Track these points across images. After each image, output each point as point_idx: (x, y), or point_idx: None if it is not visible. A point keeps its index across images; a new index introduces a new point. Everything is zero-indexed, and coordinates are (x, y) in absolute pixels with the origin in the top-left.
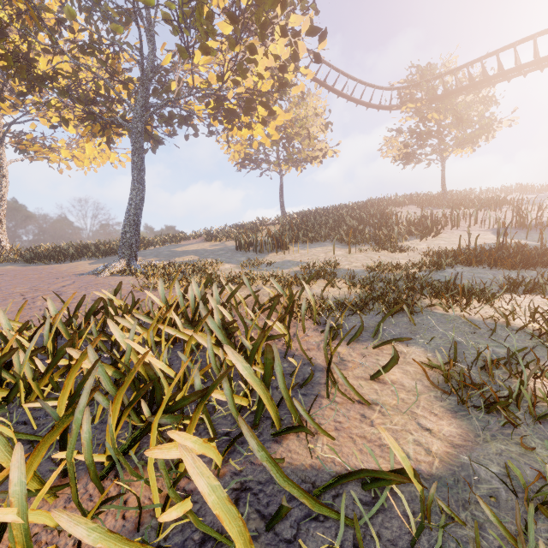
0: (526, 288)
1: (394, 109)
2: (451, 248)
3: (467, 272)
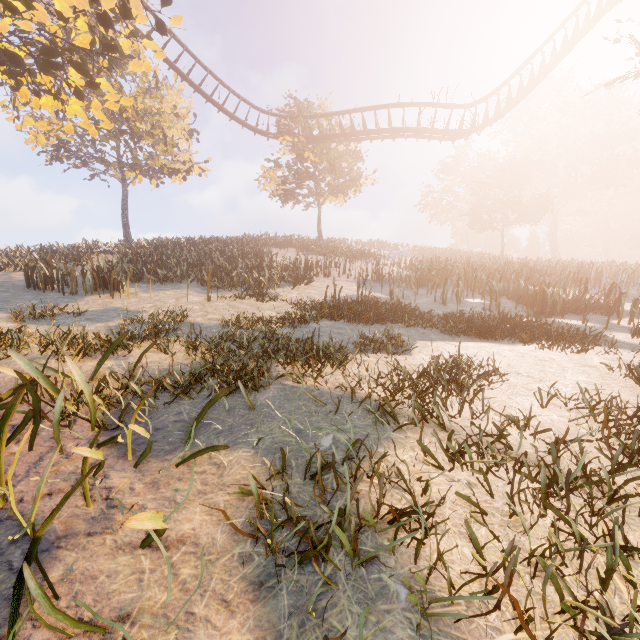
0: (375, 347)
1: (272, 137)
2: (320, 299)
3: (330, 327)
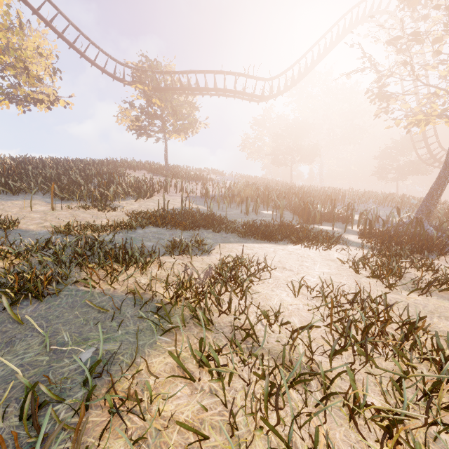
0: (181, 250)
1: (127, 84)
2: (155, 210)
3: (153, 233)
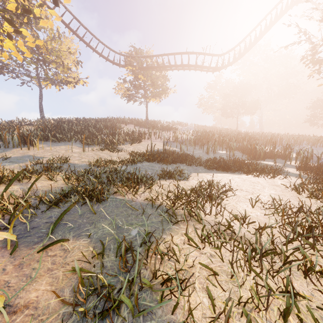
0: (169, 176)
1: (122, 66)
2: (145, 151)
3: (147, 166)
